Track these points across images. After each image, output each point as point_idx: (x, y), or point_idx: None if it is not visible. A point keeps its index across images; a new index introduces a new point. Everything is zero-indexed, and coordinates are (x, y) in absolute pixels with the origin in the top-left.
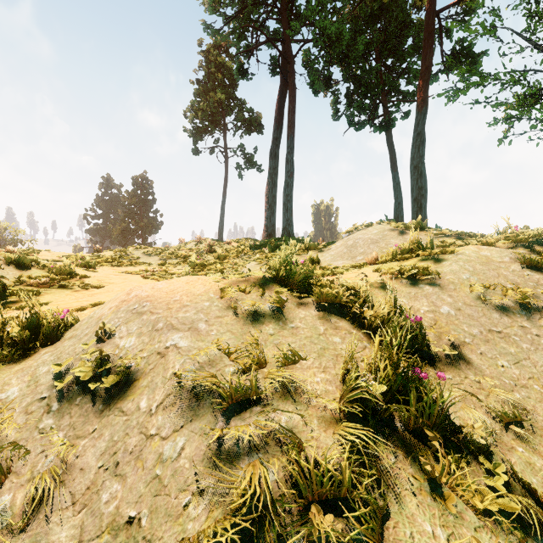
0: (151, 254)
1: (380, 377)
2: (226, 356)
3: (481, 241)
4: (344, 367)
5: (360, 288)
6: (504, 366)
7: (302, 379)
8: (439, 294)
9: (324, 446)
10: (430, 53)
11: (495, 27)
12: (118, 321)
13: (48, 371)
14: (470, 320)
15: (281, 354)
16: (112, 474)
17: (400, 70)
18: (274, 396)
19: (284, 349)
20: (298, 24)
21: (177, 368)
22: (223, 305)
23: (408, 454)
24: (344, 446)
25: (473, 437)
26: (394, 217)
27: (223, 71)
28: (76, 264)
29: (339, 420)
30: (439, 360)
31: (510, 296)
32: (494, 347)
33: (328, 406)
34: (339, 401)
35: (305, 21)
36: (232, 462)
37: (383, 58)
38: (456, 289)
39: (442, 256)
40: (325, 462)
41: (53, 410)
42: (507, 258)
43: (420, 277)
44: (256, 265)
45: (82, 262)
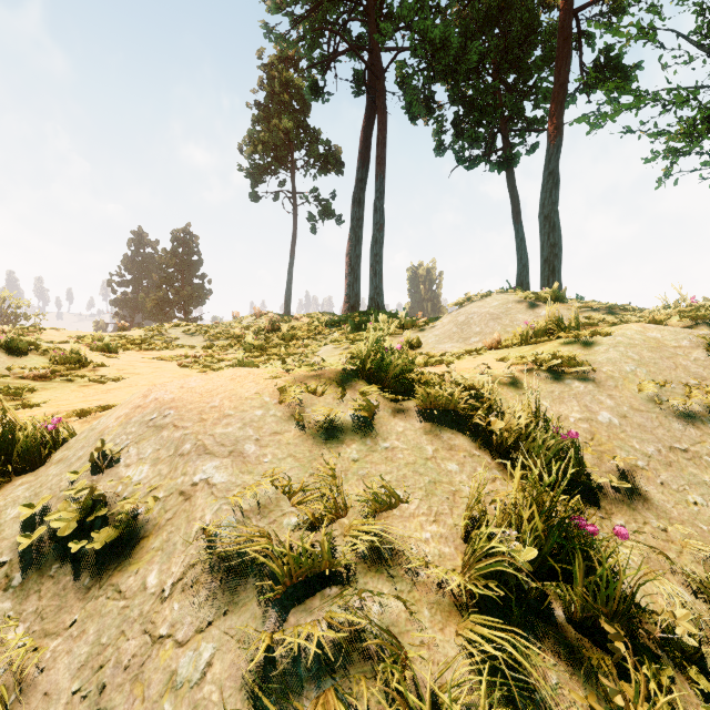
0: (194, 334)
1: (524, 532)
2: (286, 498)
3: (642, 317)
4: (468, 516)
5: (482, 386)
6: (697, 504)
7: (403, 536)
8: (594, 394)
9: (442, 660)
10: (566, 65)
11: (654, 29)
12: (126, 439)
13: (18, 516)
14: (641, 432)
15: (369, 492)
16: (93, 707)
17: (525, 90)
18: (359, 567)
19: (374, 485)
20: (390, 26)
21: (208, 520)
22: (283, 413)
23: (576, 667)
24: (475, 660)
25: (670, 628)
26: (517, 284)
27: (291, 91)
28: (91, 347)
29: (464, 608)
30: (603, 495)
31: (696, 397)
32: (679, 473)
33: (445, 583)
34: (462, 574)
35: (399, 23)
36: (290, 696)
37: (502, 72)
38: (618, 387)
39: (593, 339)
40: (447, 703)
41: (14, 585)
42: (686, 341)
43: (564, 368)
44: (334, 350)
45: (99, 345)
